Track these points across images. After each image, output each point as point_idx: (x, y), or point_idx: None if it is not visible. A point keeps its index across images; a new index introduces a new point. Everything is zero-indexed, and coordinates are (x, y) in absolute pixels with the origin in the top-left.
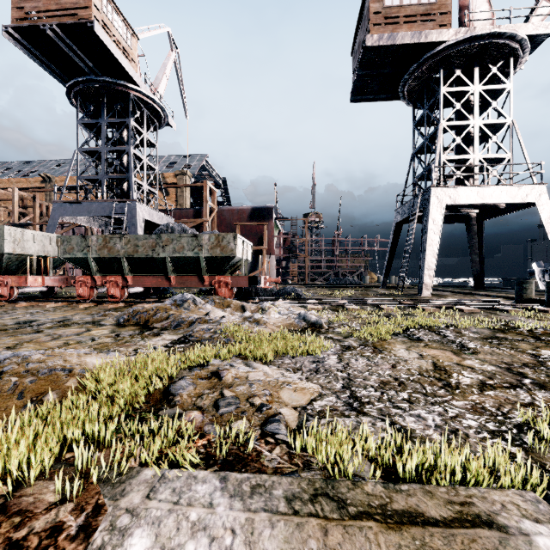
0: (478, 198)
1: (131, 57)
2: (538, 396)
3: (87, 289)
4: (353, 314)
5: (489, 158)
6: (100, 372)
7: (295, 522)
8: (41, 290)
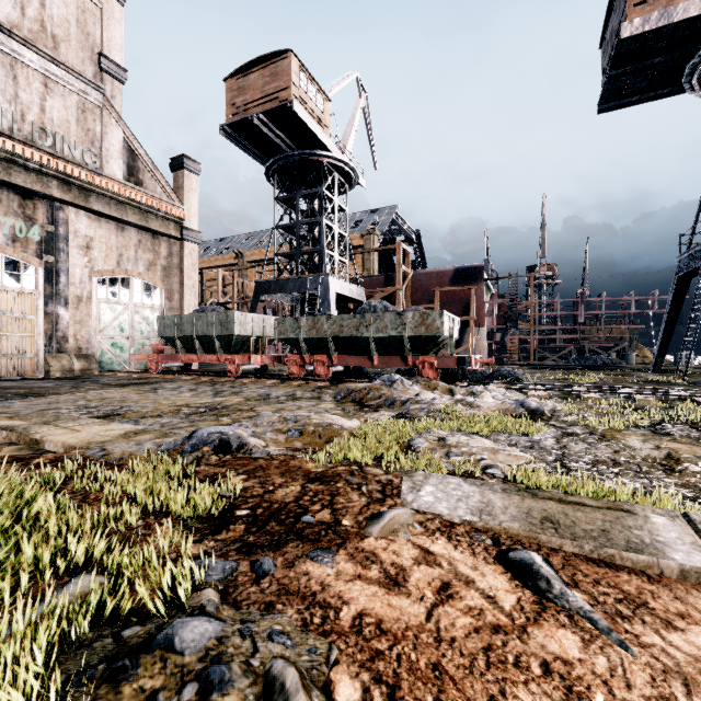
0: None
1: (323, 123)
2: None
3: (297, 367)
4: (589, 404)
5: None
6: (365, 427)
7: (506, 495)
8: (256, 368)
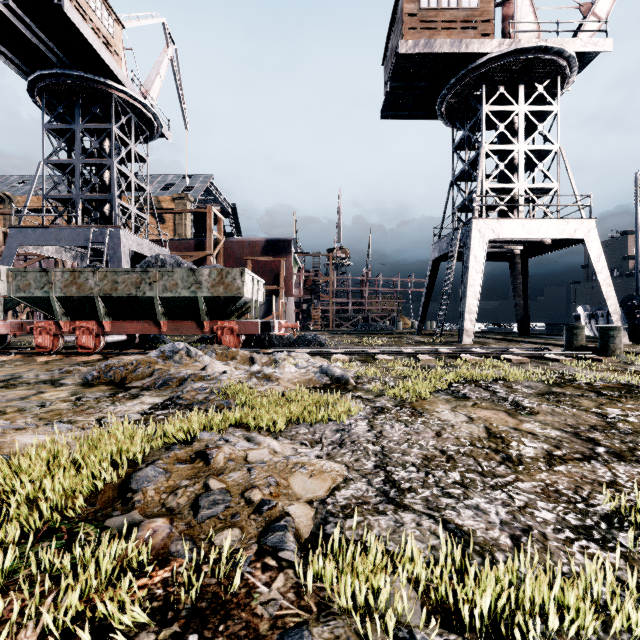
0: (523, 232)
1: (113, 48)
2: (619, 471)
3: (49, 337)
4: (386, 367)
5: (535, 188)
6: (22, 461)
7: None
8: None
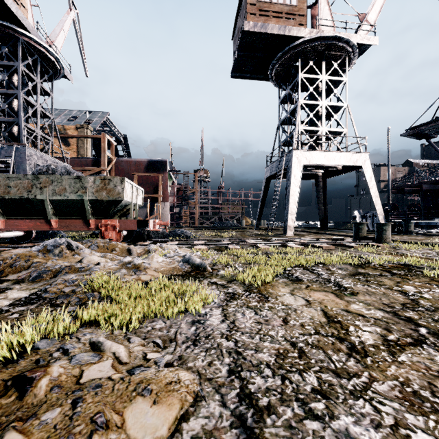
0: (325, 160)
1: (20, 1)
2: None
3: None
4: (235, 254)
5: (332, 131)
6: None
7: None
8: None
